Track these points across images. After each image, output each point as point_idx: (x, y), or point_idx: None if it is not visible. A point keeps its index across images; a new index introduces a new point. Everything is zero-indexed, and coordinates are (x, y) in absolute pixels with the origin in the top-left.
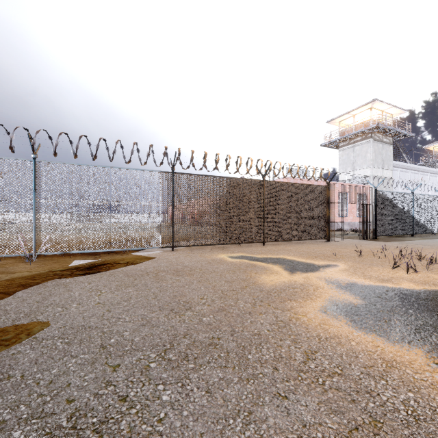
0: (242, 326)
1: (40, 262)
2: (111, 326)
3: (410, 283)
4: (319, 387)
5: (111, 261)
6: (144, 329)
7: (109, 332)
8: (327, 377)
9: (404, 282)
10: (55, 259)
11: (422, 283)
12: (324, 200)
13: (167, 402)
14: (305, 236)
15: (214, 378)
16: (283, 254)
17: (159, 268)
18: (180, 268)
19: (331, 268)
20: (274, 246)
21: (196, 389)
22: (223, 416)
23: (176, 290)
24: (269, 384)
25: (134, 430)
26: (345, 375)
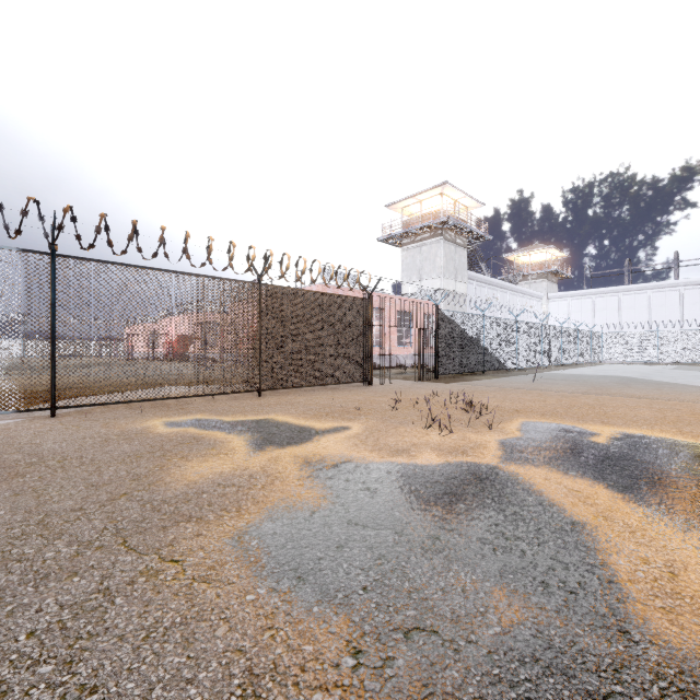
0: None
1: None
2: None
3: (432, 453)
4: None
5: None
6: None
7: None
8: None
9: (426, 452)
10: None
11: (449, 452)
12: (363, 321)
13: None
14: (334, 378)
15: None
16: (278, 411)
17: None
18: (11, 460)
19: (334, 435)
20: (277, 397)
21: None
22: None
23: None
24: None
25: None
26: None
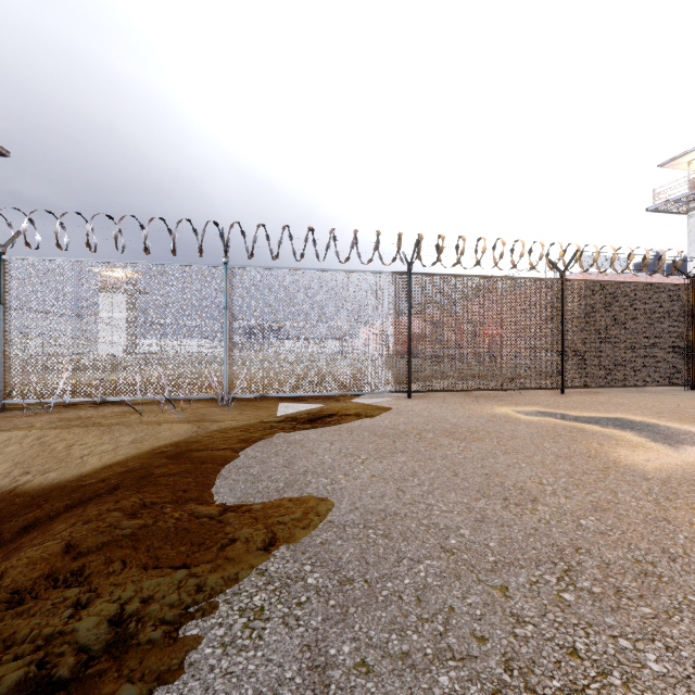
0: (677, 545)
1: (236, 408)
2: (428, 517)
3: None
4: None
5: (333, 411)
6: (488, 528)
7: (436, 527)
8: None
9: None
10: (252, 404)
11: None
12: (682, 312)
13: (666, 675)
14: (643, 379)
15: None
16: (619, 411)
17: (415, 426)
18: (449, 428)
19: None
20: (586, 396)
21: None
22: None
23: (480, 465)
24: None
25: None
26: None
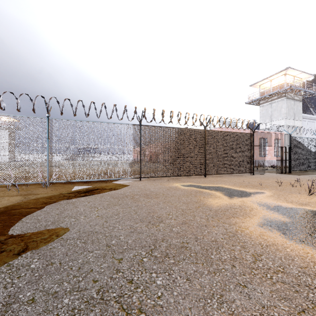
0: (202, 235)
1: (52, 187)
2: (110, 232)
3: None
4: (269, 280)
5: (100, 187)
6: (133, 235)
7: (110, 236)
8: (273, 273)
9: None
10: (62, 185)
11: None
12: (250, 144)
13: (160, 285)
14: (236, 170)
15: (190, 271)
16: (221, 183)
17: (134, 193)
18: (148, 193)
19: (260, 194)
20: (213, 178)
21: (179, 277)
22: (202, 297)
23: (149, 208)
24: (231, 276)
25: (142, 303)
26: (286, 272)
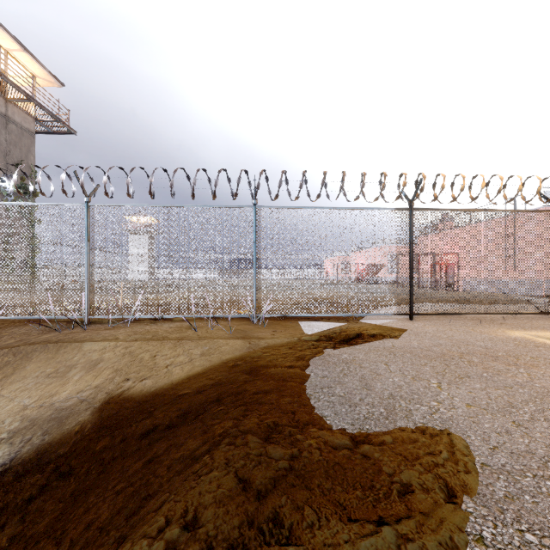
0: None
1: (267, 326)
2: None
3: None
4: None
5: (354, 331)
6: None
7: None
8: None
9: None
10: (276, 322)
11: None
12: None
13: None
14: None
15: None
16: None
17: (448, 348)
18: (485, 351)
19: None
20: None
21: None
22: None
23: None
24: None
25: None
26: None
